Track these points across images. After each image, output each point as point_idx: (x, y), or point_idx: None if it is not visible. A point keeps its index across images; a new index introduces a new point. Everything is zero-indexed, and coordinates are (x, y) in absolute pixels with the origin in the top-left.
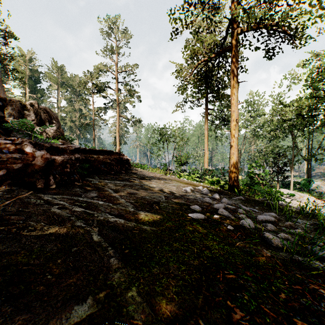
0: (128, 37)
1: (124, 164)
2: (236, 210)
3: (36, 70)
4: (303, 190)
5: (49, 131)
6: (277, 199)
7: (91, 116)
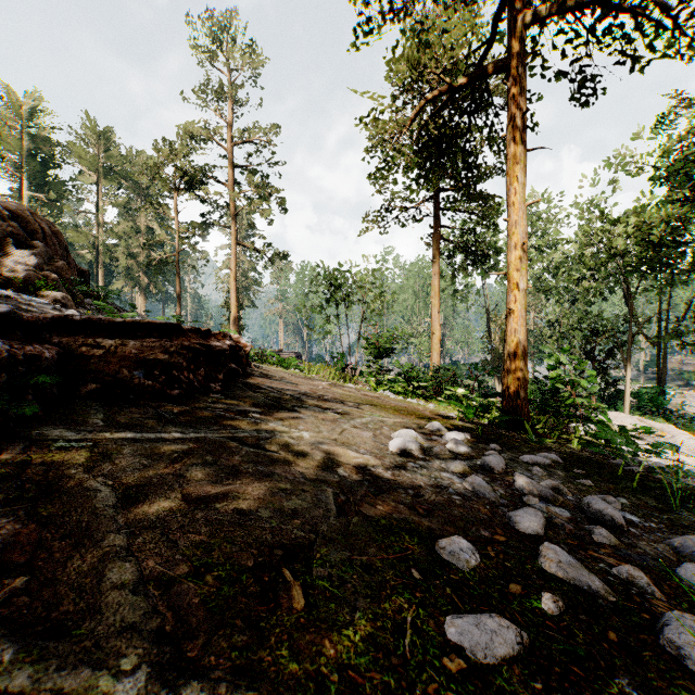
0: (258, 64)
1: (223, 361)
2: (586, 533)
3: (47, 138)
4: (651, 411)
5: (12, 268)
6: (672, 470)
7: (171, 242)
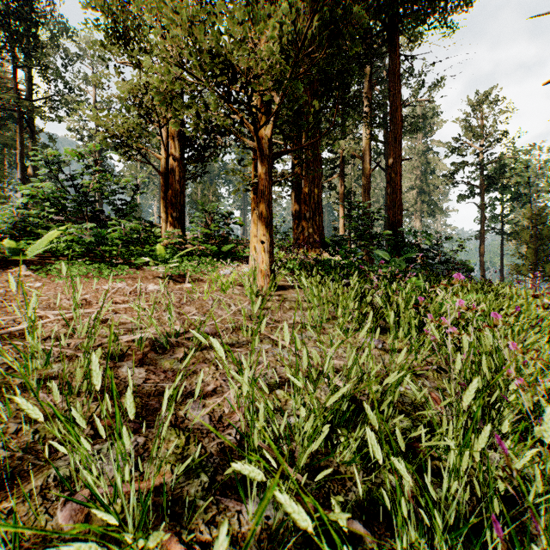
0: None
1: None
2: None
3: None
4: None
5: None
6: None
7: None
